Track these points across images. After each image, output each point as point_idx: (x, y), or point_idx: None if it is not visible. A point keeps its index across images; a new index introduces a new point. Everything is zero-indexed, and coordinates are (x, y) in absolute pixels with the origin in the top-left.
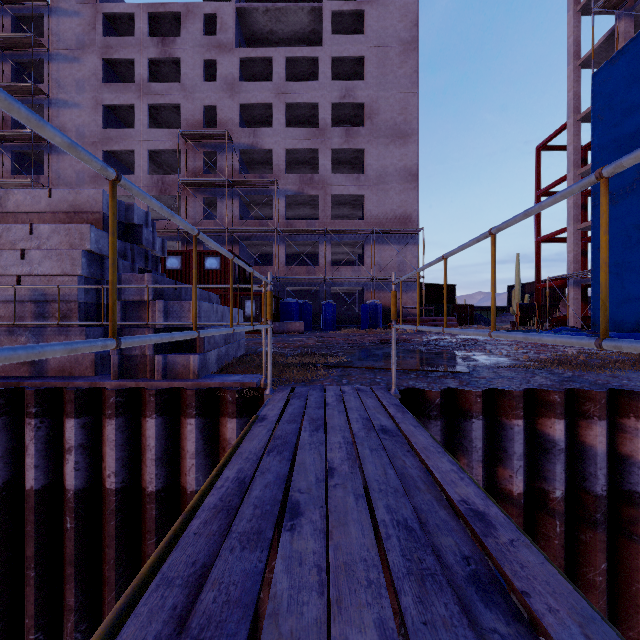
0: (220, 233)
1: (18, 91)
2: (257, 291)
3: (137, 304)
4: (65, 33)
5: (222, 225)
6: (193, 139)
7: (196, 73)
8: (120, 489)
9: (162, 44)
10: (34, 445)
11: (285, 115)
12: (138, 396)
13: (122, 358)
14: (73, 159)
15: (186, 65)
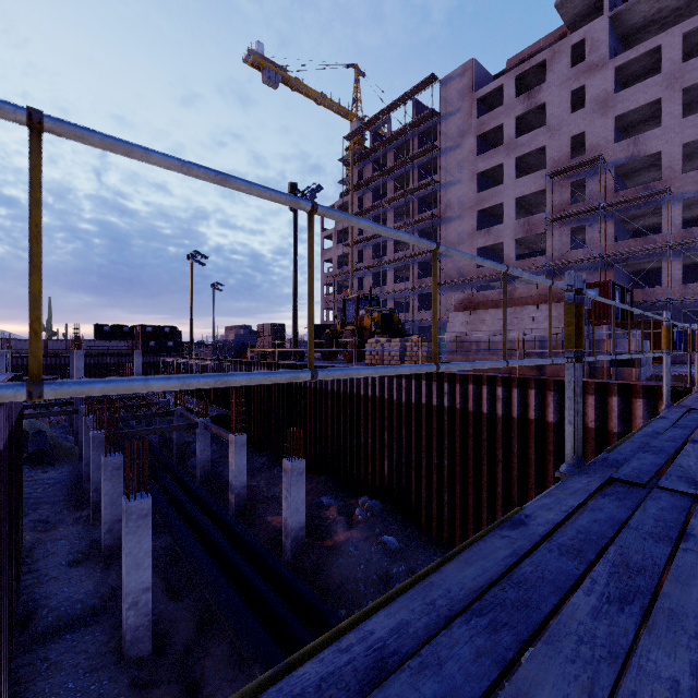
0: (590, 260)
1: (422, 187)
2: (634, 315)
3: (597, 341)
4: (450, 130)
5: (594, 252)
6: (559, 174)
7: (562, 109)
8: (596, 429)
9: (527, 98)
10: (552, 403)
11: (681, 103)
12: (605, 386)
13: (589, 368)
14: (456, 224)
15: (551, 106)
